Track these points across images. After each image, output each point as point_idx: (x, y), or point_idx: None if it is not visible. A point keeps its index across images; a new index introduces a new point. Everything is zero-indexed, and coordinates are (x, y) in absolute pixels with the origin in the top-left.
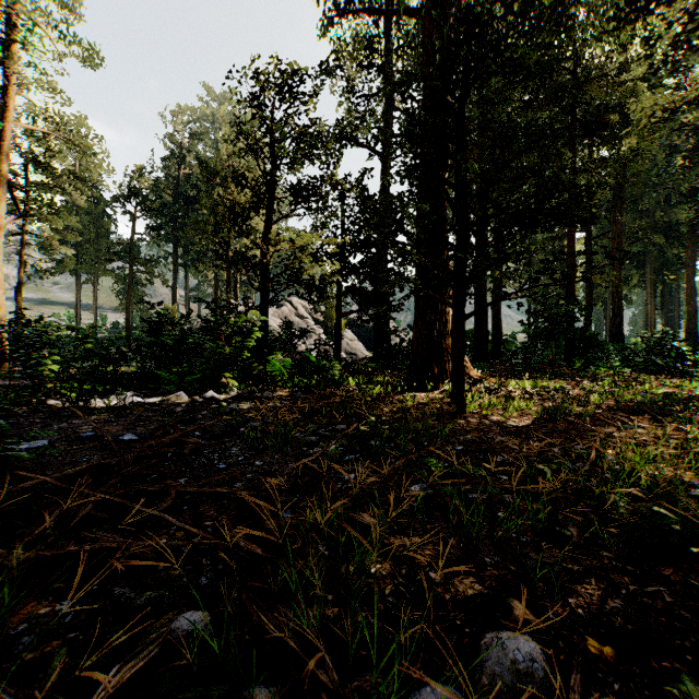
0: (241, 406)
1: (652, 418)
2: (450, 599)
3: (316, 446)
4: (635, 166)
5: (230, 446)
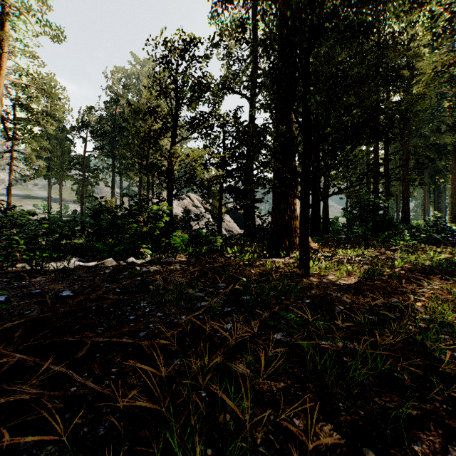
0: (152, 269)
1: (440, 277)
2: (313, 447)
3: (203, 300)
4: (416, 107)
5: (140, 300)
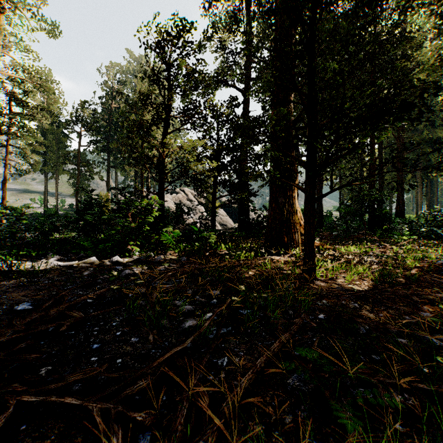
0: (137, 269)
1: None
2: None
3: (192, 314)
4: None
5: (114, 315)
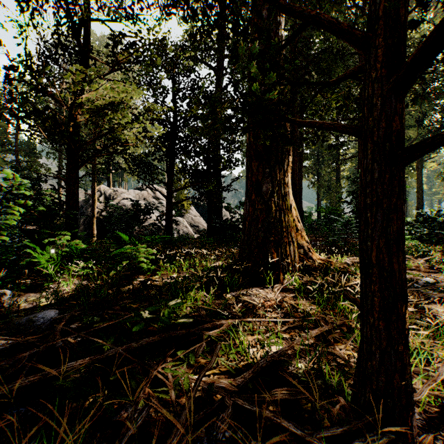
0: None
1: None
2: None
3: None
4: None
5: None
